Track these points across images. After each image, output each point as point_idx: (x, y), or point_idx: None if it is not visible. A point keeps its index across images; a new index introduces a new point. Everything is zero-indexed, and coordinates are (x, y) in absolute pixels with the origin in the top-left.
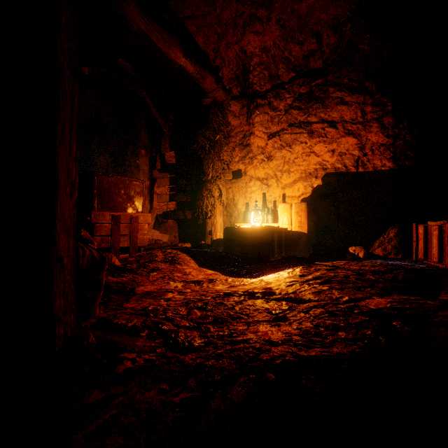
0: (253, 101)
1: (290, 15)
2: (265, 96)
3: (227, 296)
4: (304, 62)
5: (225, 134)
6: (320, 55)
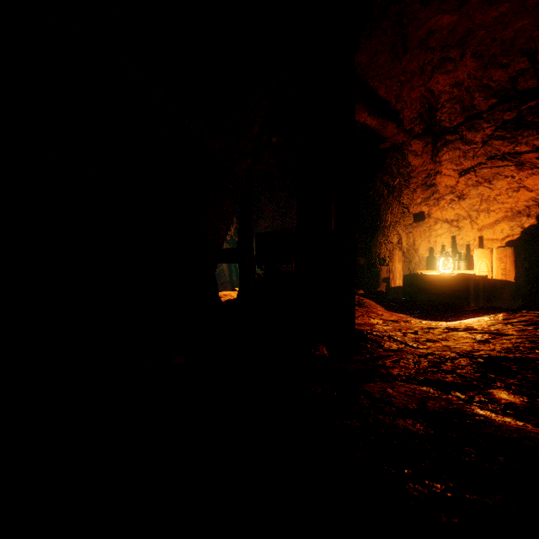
0: (440, 138)
1: (490, 45)
2: (456, 131)
3: (431, 329)
4: (509, 85)
5: (404, 176)
6: (534, 73)
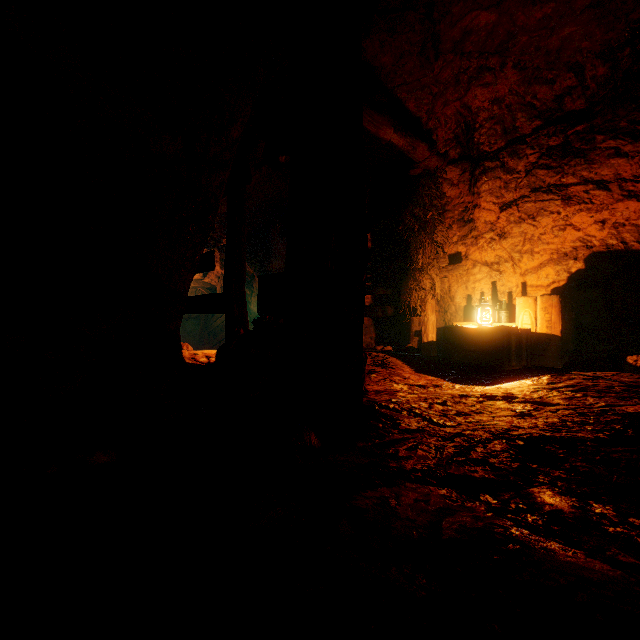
0: (478, 165)
1: (533, 54)
2: (496, 157)
3: (464, 397)
4: (555, 105)
5: (438, 209)
6: (582, 92)
